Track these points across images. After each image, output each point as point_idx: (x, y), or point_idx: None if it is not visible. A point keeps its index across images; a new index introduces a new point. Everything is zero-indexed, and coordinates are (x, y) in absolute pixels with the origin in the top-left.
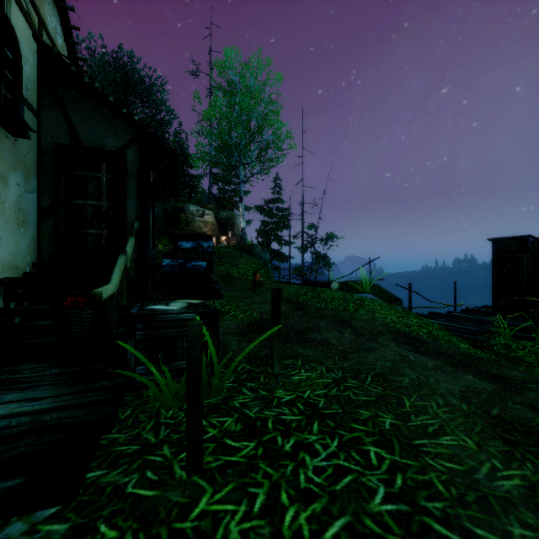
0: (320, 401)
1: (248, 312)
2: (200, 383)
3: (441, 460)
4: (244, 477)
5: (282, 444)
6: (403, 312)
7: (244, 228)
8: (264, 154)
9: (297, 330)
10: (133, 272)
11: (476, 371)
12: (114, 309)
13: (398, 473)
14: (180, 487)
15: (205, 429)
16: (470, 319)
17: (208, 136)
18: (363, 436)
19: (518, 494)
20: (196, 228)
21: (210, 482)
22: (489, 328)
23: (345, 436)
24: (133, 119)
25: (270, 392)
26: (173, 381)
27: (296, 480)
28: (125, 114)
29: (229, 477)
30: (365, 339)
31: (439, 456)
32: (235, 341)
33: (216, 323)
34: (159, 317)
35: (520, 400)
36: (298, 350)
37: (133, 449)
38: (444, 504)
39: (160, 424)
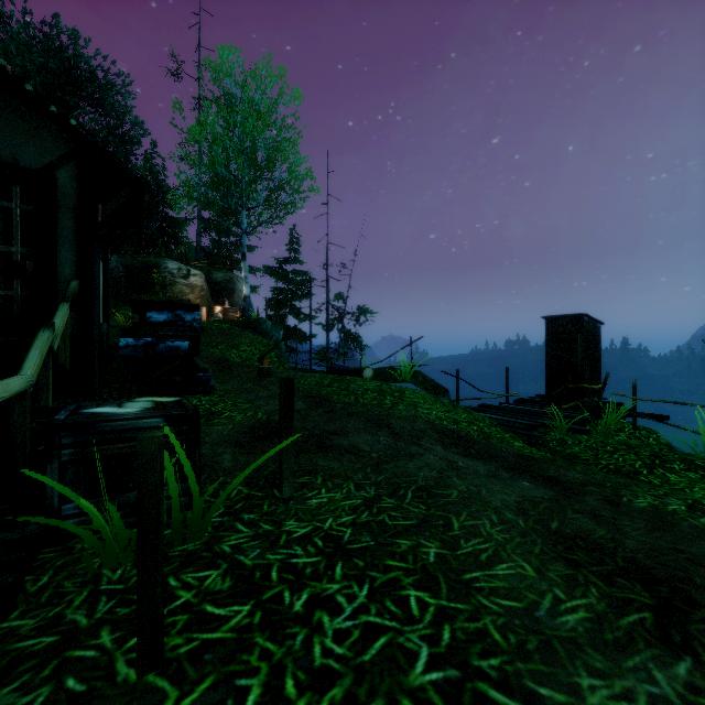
0: (346, 532)
1: (249, 412)
2: (160, 528)
3: (497, 597)
4: (231, 664)
5: (291, 602)
6: (451, 406)
7: (248, 296)
8: (275, 197)
9: (318, 434)
10: (67, 356)
11: (532, 476)
12: (27, 415)
13: (446, 624)
14: (124, 697)
15: (175, 594)
16: (524, 411)
17: (195, 164)
18: (401, 576)
19: (584, 631)
20: (178, 294)
21: (176, 681)
22: (544, 421)
23: (378, 579)
24: (68, 123)
25: (277, 526)
26: (128, 521)
27: (309, 655)
28: (55, 114)
29: (207, 666)
30: (406, 443)
31: (494, 593)
32: (229, 454)
33: (196, 431)
34: (103, 426)
35: (581, 508)
36: (318, 462)
37: (46, 642)
38: (501, 660)
39: (99, 593)
